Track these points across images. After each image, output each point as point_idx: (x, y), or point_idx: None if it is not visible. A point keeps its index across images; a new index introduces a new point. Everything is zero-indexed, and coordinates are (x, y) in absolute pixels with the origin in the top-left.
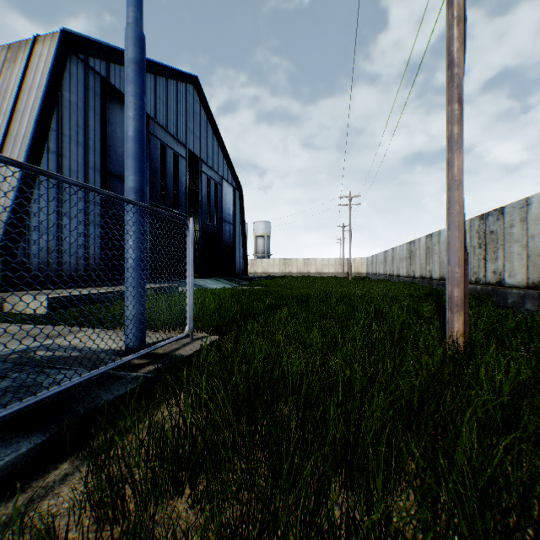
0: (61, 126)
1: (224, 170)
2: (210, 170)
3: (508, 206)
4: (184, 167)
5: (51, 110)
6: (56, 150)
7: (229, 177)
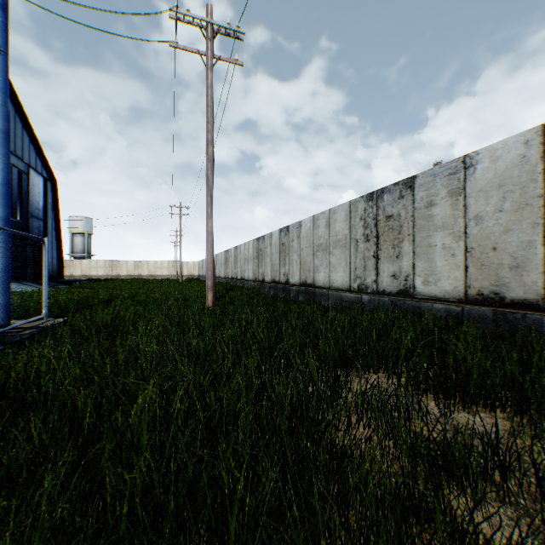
0: None
1: (33, 157)
2: (13, 156)
3: (266, 235)
4: None
5: None
6: None
7: (40, 166)
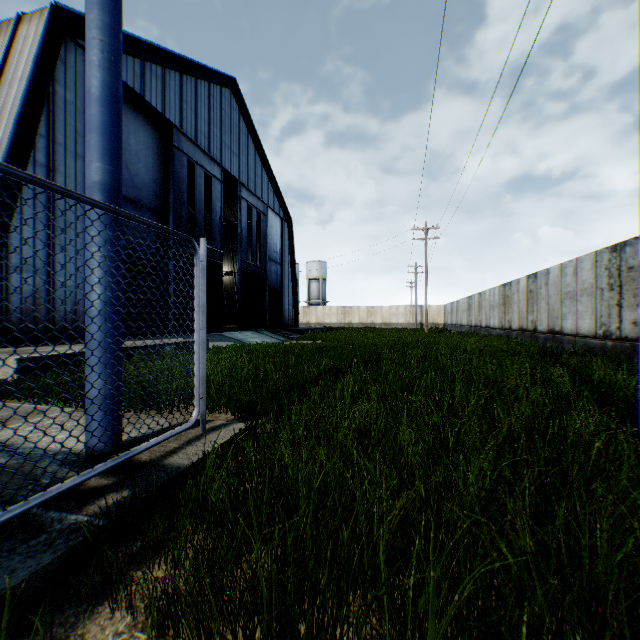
0: (52, 131)
1: (270, 197)
2: (252, 196)
3: None
4: (218, 191)
5: (39, 110)
6: (46, 163)
7: (276, 206)
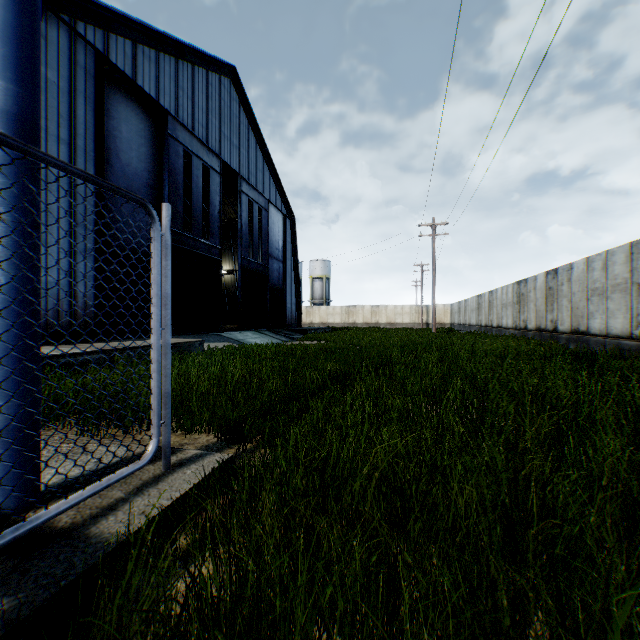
0: None
1: (272, 192)
2: (252, 191)
3: None
4: (217, 184)
5: None
6: None
7: (278, 201)
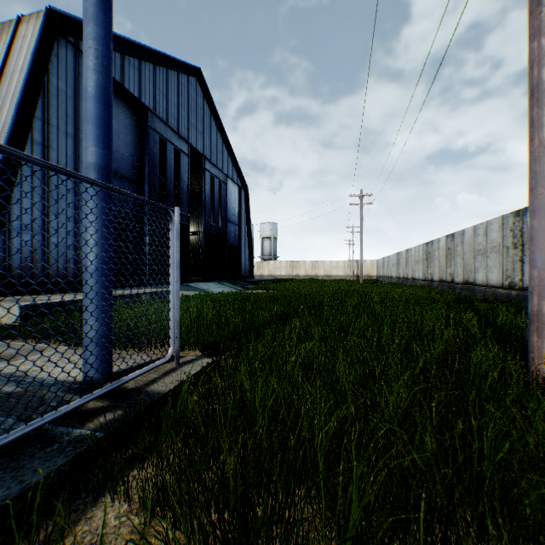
0: (47, 114)
1: (229, 169)
2: (214, 168)
3: None
4: (186, 164)
5: (36, 97)
6: (42, 141)
7: (234, 176)
